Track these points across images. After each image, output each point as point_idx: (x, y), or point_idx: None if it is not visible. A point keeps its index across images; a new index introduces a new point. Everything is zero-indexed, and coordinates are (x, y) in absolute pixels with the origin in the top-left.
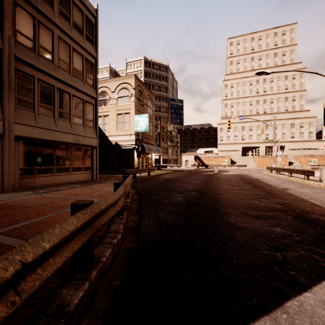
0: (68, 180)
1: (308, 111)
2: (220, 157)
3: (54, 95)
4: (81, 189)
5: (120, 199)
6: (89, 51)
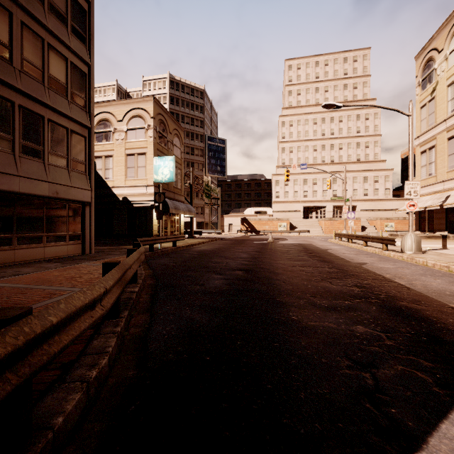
0: (41, 256)
1: (384, 162)
2: (275, 220)
3: (14, 117)
4: (59, 270)
5: (109, 293)
6: (77, 53)
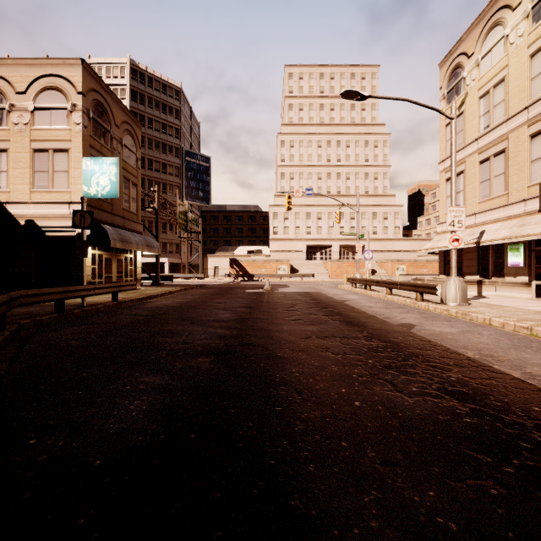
0: None
1: (393, 196)
2: (273, 262)
3: None
4: None
5: None
6: None
